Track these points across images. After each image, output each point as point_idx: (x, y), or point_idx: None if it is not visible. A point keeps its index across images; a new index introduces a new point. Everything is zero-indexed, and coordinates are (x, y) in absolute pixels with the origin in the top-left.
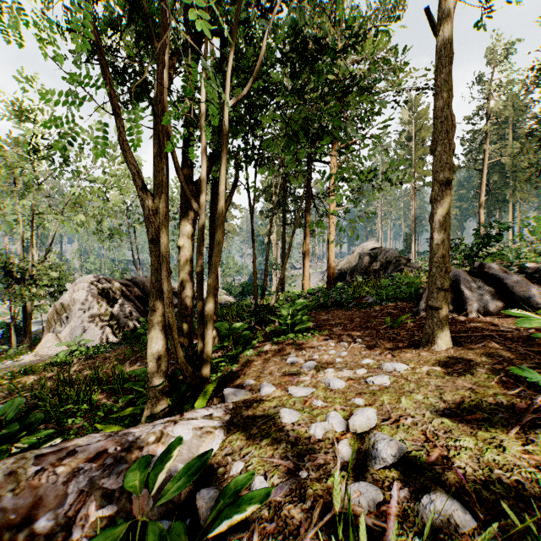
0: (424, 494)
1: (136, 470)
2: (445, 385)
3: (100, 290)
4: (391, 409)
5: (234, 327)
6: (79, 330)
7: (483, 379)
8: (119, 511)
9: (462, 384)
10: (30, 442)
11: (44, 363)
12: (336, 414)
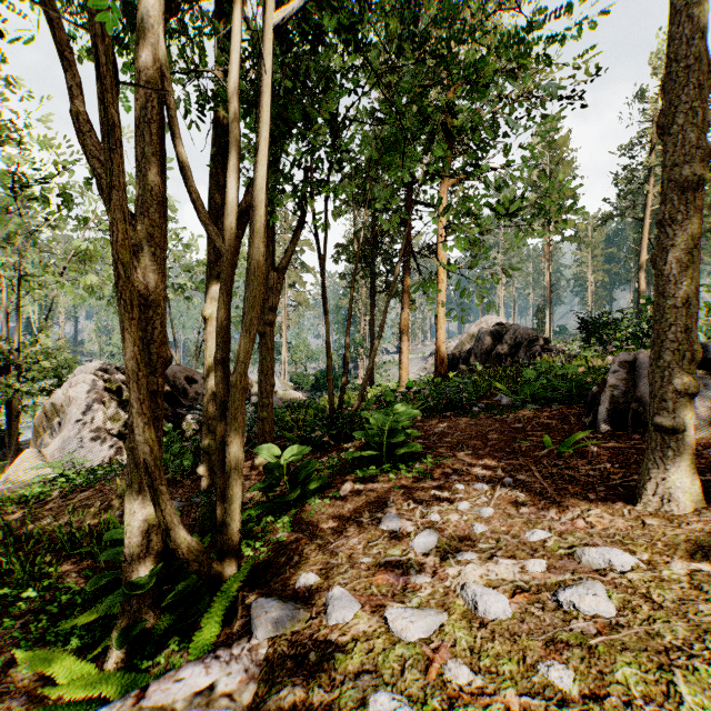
0: None
1: None
2: None
3: (108, 384)
4: None
5: (291, 452)
6: (74, 442)
7: None
8: None
9: None
10: None
11: (9, 497)
12: None
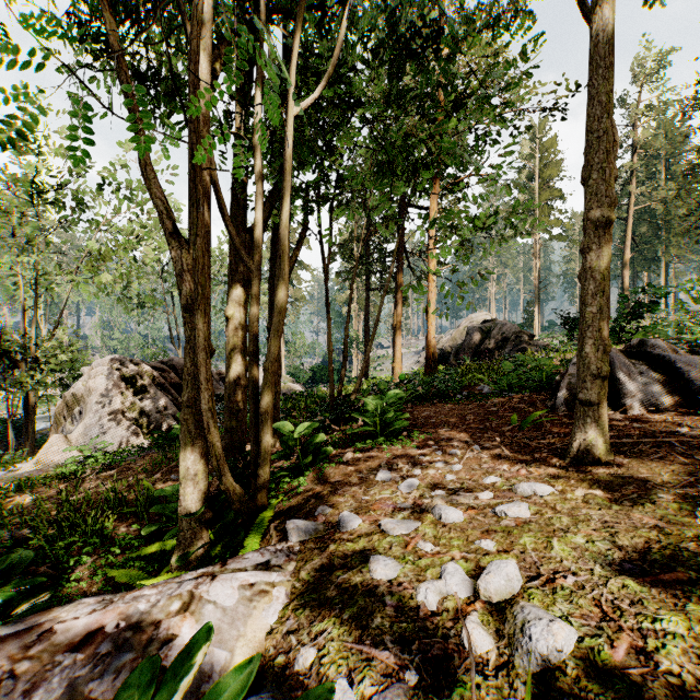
0: None
1: (135, 685)
2: (615, 520)
3: (124, 376)
4: (539, 560)
5: (302, 428)
6: (95, 429)
7: (672, 511)
8: None
9: (642, 519)
10: (5, 598)
11: (46, 475)
12: (457, 568)
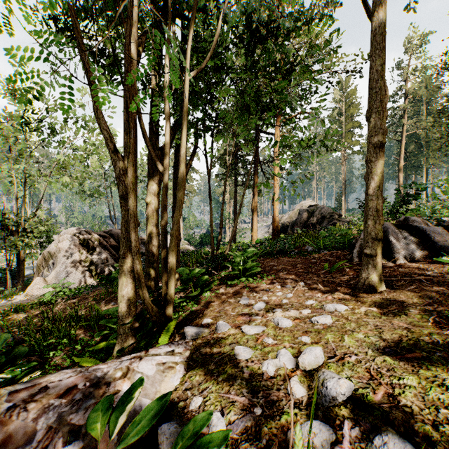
0: (376, 435)
1: (99, 410)
2: (382, 324)
3: (81, 240)
4: (336, 347)
5: (194, 272)
6: (63, 274)
7: (417, 319)
8: (85, 447)
9: (398, 323)
10: (13, 374)
11: (32, 303)
12: (286, 352)
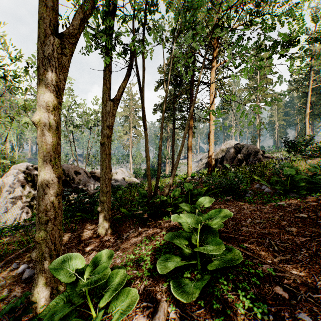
0: None
1: None
2: None
3: (27, 175)
4: None
5: (98, 261)
6: (3, 209)
7: None
8: None
9: None
10: None
11: None
12: None
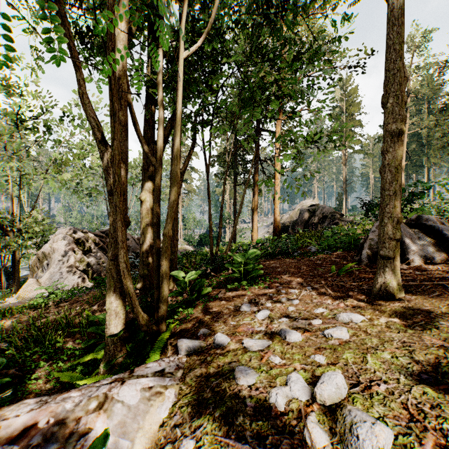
0: None
1: None
2: (411, 340)
3: (76, 240)
4: (358, 371)
5: (191, 275)
6: (57, 275)
7: None
8: None
9: (430, 340)
10: None
11: (23, 306)
12: (298, 377)
